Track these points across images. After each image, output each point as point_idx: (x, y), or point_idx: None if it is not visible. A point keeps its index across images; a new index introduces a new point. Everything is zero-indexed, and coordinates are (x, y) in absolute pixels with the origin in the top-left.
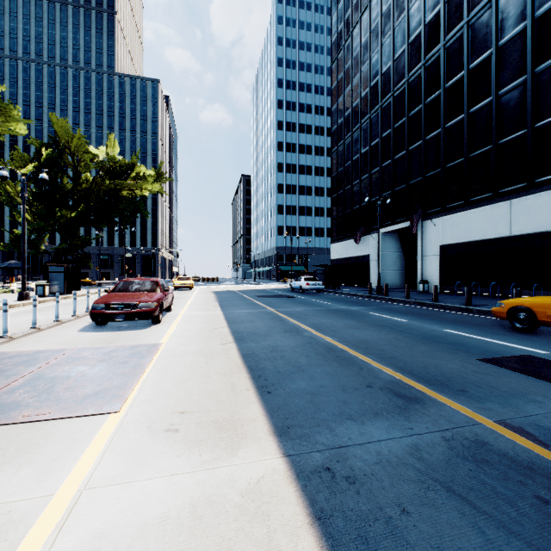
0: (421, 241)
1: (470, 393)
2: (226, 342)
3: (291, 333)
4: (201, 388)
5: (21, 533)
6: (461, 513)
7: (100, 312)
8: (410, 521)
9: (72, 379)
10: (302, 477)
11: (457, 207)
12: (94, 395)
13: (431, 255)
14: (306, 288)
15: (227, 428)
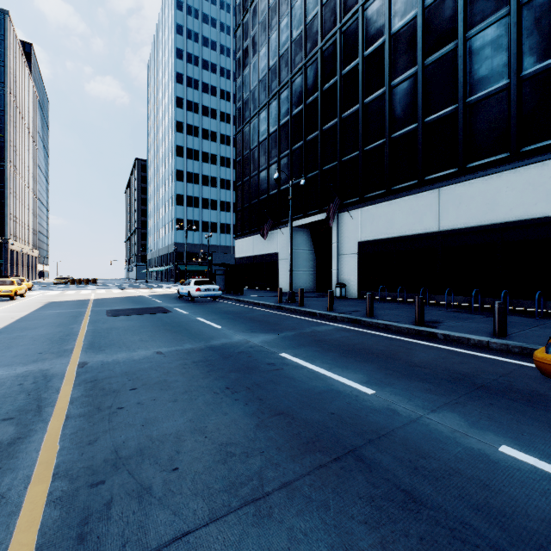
0: (337, 237)
1: None
2: None
3: None
4: None
5: None
6: None
7: None
8: None
9: None
10: None
11: (378, 196)
12: None
13: (348, 253)
14: (195, 296)
15: None
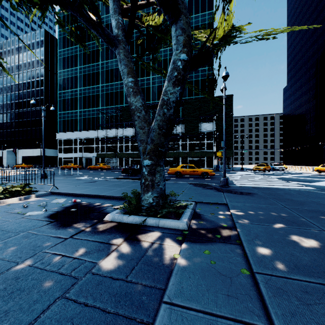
0: (18, 154)
1: None
2: None
3: None
4: None
5: None
6: None
7: None
8: None
9: None
10: None
11: (25, 148)
12: None
13: (20, 158)
14: None
15: None
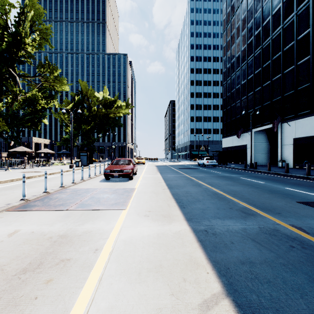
0: (280, 136)
1: (282, 214)
2: (164, 188)
3: (196, 186)
4: (155, 204)
5: (108, 234)
6: (254, 245)
7: (108, 174)
8: (233, 245)
9: (105, 198)
10: (195, 231)
11: (305, 114)
12: (115, 204)
13: (287, 144)
14: (206, 164)
15: (167, 217)
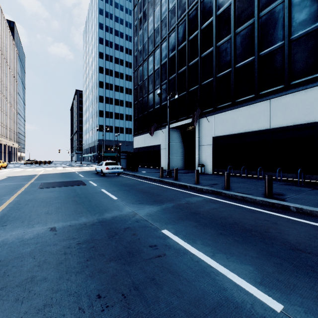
0: (198, 134)
1: None
2: None
3: None
4: None
5: None
6: None
7: None
8: None
9: None
10: None
11: (226, 106)
12: None
13: (206, 144)
14: (105, 172)
15: None
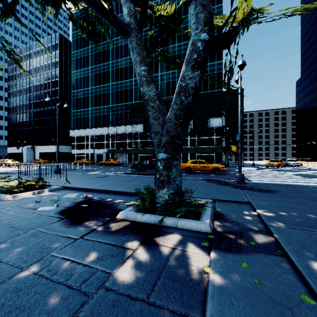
0: (36, 151)
1: None
2: None
3: None
4: None
5: None
6: None
7: None
8: None
9: None
10: None
11: (42, 145)
12: None
13: (38, 154)
14: None
15: None
